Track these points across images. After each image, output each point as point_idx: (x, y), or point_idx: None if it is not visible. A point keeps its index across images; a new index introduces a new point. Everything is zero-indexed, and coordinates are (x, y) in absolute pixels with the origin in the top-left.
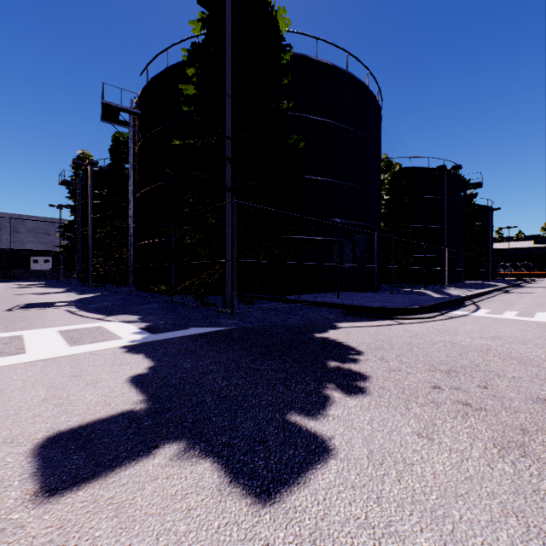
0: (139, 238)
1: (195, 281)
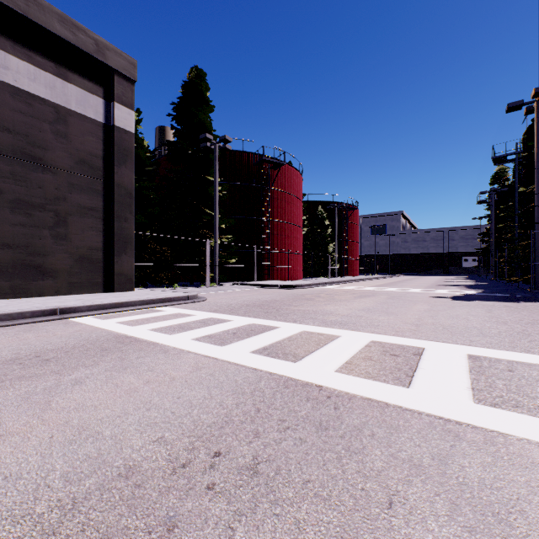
0: None
1: (534, 275)
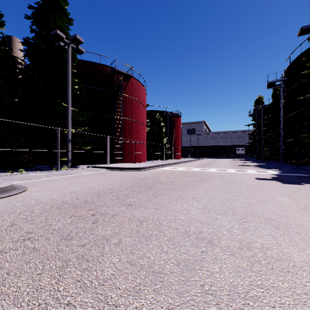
0: (285, 138)
1: None
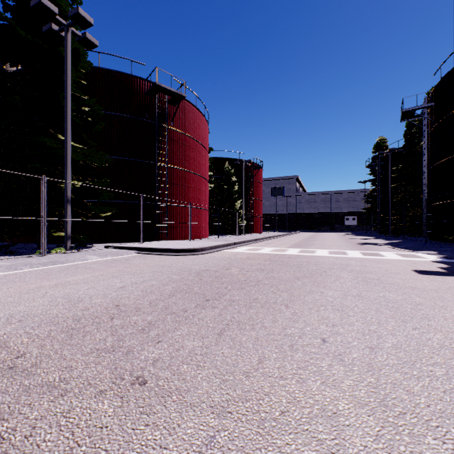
0: (432, 200)
1: None
